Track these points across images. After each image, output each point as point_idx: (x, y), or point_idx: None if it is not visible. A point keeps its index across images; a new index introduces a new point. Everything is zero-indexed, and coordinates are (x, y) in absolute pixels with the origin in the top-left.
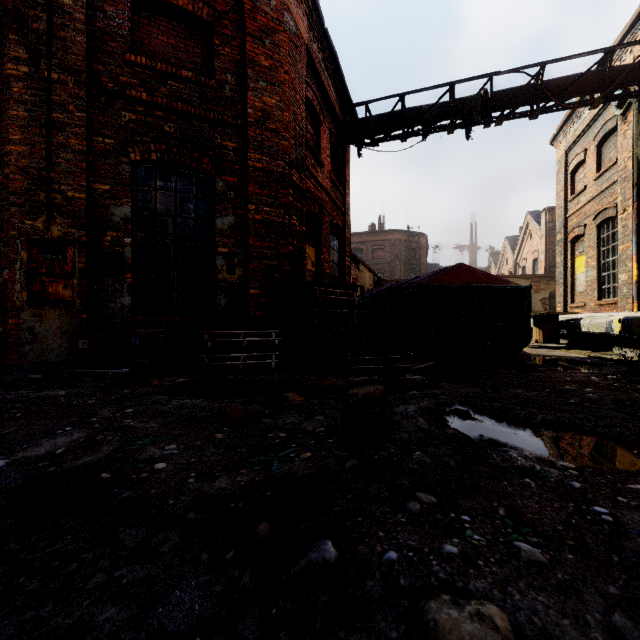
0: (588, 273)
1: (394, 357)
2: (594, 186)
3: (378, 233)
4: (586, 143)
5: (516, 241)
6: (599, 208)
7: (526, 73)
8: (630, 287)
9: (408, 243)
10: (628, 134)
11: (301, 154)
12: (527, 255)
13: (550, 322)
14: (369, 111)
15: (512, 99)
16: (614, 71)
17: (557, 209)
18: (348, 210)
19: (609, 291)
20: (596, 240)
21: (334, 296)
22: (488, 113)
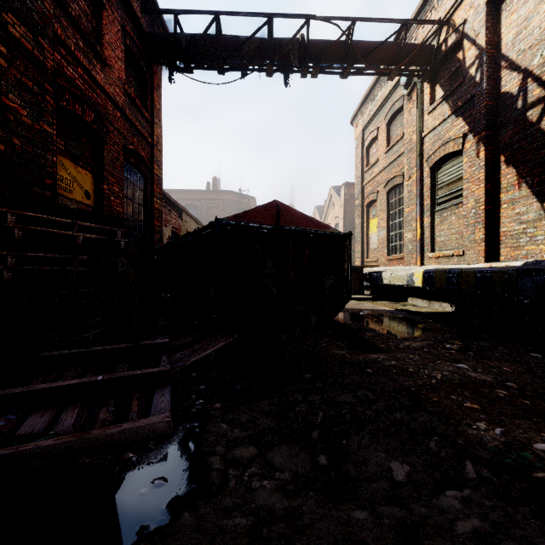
0: (380, 233)
1: (155, 342)
2: (385, 158)
3: (213, 192)
4: (378, 122)
5: (323, 210)
6: (389, 177)
7: (339, 27)
8: (415, 244)
9: (240, 204)
10: (413, 111)
11: (39, 5)
12: (331, 221)
13: (357, 275)
14: (180, 26)
15: (326, 50)
16: (407, 46)
17: (356, 179)
18: (158, 143)
19: (396, 248)
20: (386, 204)
21: (65, 230)
22: (305, 62)
